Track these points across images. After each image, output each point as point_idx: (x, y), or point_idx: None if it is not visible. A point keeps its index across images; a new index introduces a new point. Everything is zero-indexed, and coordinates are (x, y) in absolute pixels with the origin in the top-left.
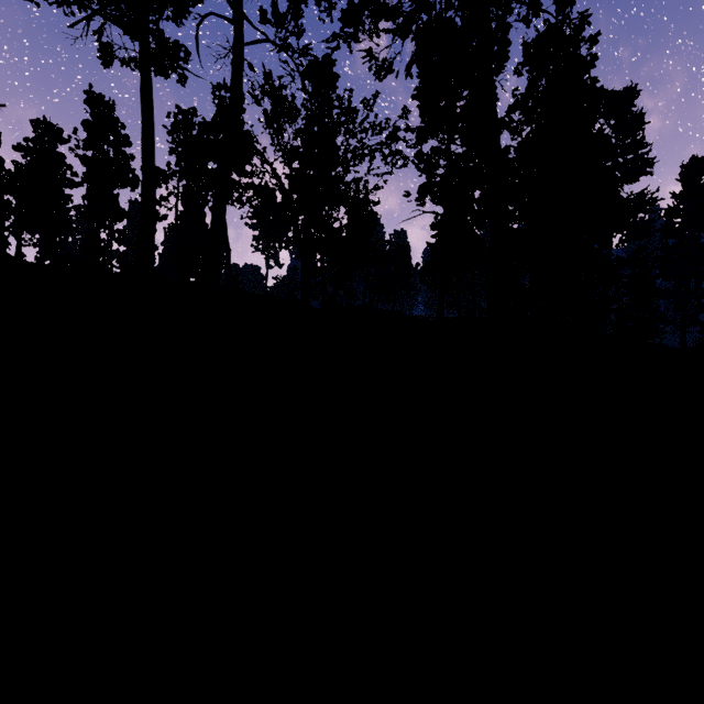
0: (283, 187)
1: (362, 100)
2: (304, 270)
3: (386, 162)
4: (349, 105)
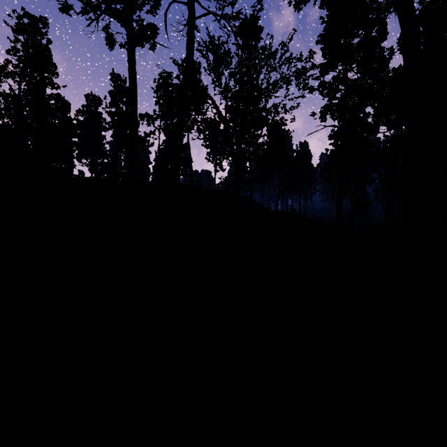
0: (220, 114)
1: (280, 43)
2: (236, 174)
3: (299, 88)
4: (270, 48)
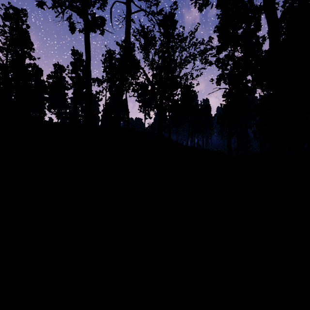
0: (149, 80)
1: (189, 32)
2: (159, 120)
3: (202, 62)
4: (182, 35)
